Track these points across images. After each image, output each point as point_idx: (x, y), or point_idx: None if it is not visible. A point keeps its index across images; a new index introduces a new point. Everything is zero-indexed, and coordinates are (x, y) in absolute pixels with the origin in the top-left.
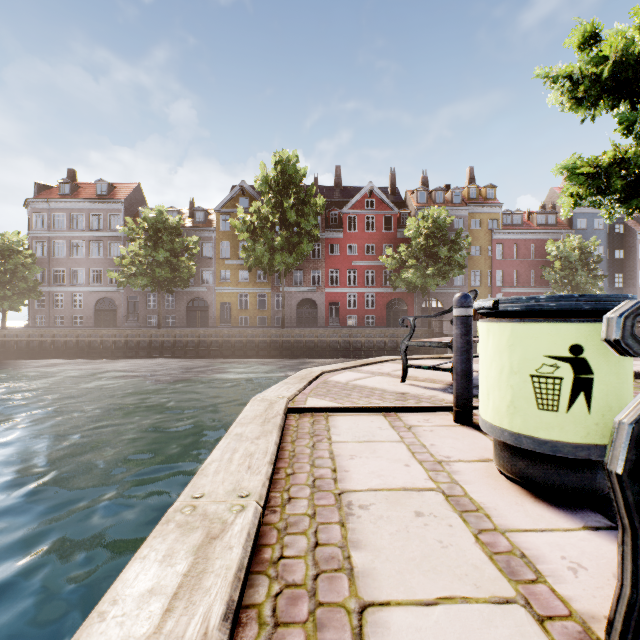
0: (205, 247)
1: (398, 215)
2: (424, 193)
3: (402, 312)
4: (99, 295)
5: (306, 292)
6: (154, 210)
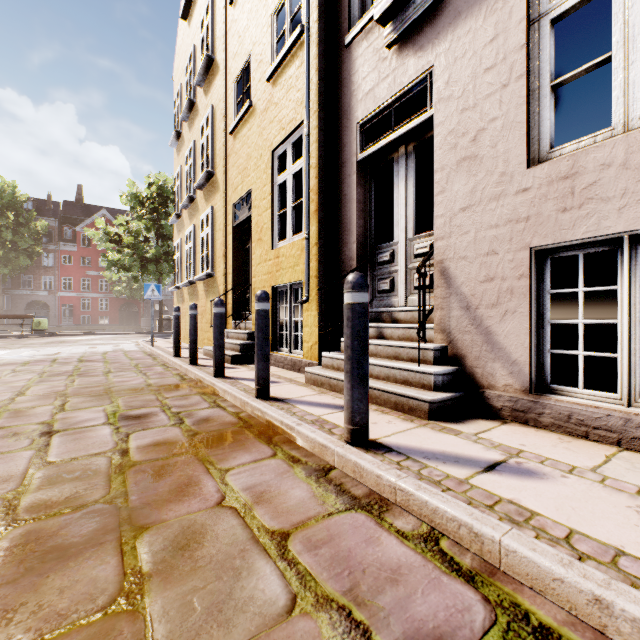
0: None
1: None
2: None
3: (134, 313)
4: None
5: (37, 295)
6: None
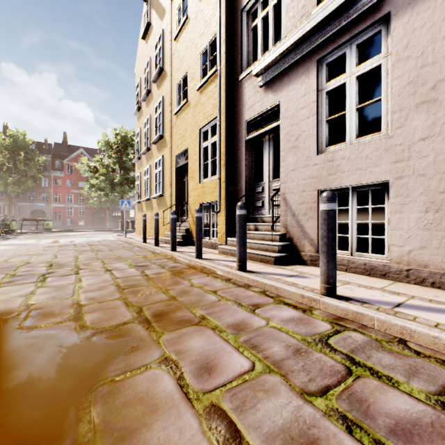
0: None
1: None
2: None
3: (101, 218)
4: None
5: (38, 206)
6: None
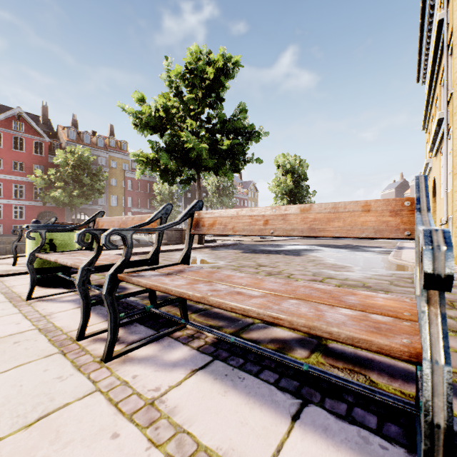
0: None
1: (50, 143)
2: (74, 132)
3: None
4: None
5: None
6: None
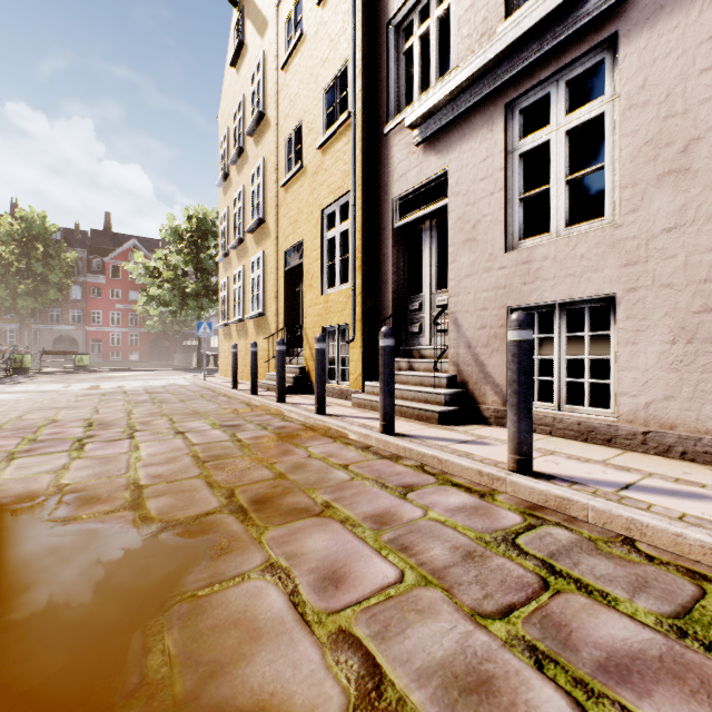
0: None
1: None
2: None
3: (166, 349)
4: None
5: (65, 330)
6: None
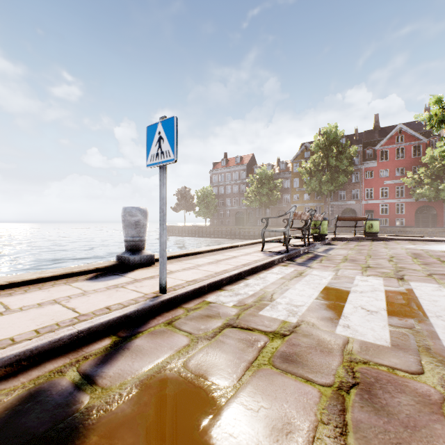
0: (285, 182)
1: (427, 142)
2: None
3: (431, 216)
4: (236, 210)
5: (347, 204)
6: (261, 170)
